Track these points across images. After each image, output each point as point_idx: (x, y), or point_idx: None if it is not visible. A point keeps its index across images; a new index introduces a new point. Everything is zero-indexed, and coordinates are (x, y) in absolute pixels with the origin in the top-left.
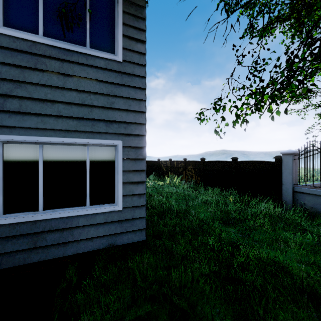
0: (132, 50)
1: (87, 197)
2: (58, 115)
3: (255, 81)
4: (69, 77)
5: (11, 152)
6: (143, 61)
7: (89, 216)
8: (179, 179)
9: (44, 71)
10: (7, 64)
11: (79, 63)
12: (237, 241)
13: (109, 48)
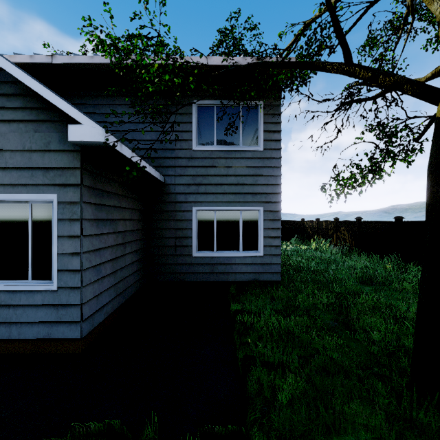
0: (270, 140)
1: (240, 245)
2: (224, 192)
3: (358, 165)
4: (230, 168)
5: (201, 216)
6: (279, 146)
7: (242, 258)
8: (326, 243)
9: (217, 167)
10: (199, 167)
11: (236, 158)
12: (364, 291)
13: (254, 142)
